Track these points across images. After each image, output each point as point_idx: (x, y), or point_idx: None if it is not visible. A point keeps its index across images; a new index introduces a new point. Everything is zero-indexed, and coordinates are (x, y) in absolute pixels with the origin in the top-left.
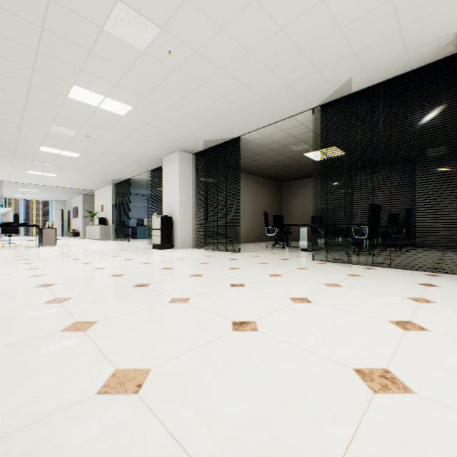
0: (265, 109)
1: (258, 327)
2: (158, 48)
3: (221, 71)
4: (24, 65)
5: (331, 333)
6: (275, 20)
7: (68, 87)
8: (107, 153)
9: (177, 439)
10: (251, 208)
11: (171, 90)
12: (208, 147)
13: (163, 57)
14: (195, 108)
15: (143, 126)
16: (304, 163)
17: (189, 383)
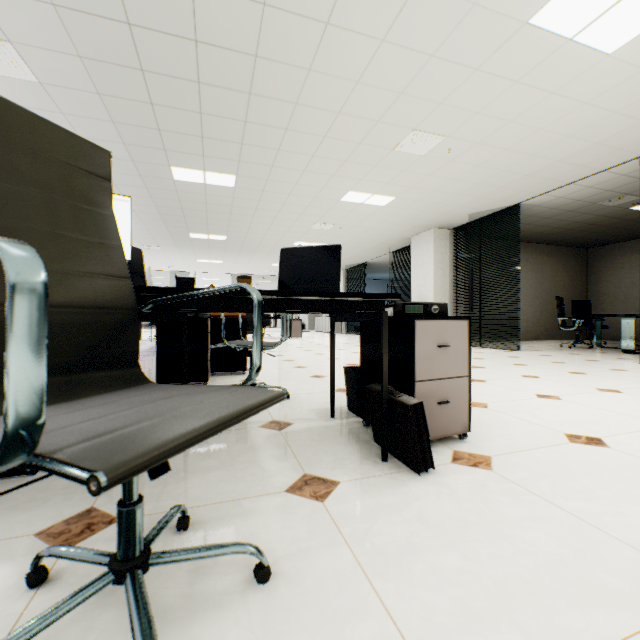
0: (561, 171)
1: (561, 398)
2: (438, 150)
3: (504, 150)
4: (318, 186)
5: (637, 407)
6: (576, 100)
7: (344, 193)
8: (352, 241)
9: (521, 419)
10: (532, 291)
11: (440, 177)
12: (472, 220)
13: (440, 155)
14: (464, 186)
15: (399, 212)
16: (631, 219)
17: (516, 409)
